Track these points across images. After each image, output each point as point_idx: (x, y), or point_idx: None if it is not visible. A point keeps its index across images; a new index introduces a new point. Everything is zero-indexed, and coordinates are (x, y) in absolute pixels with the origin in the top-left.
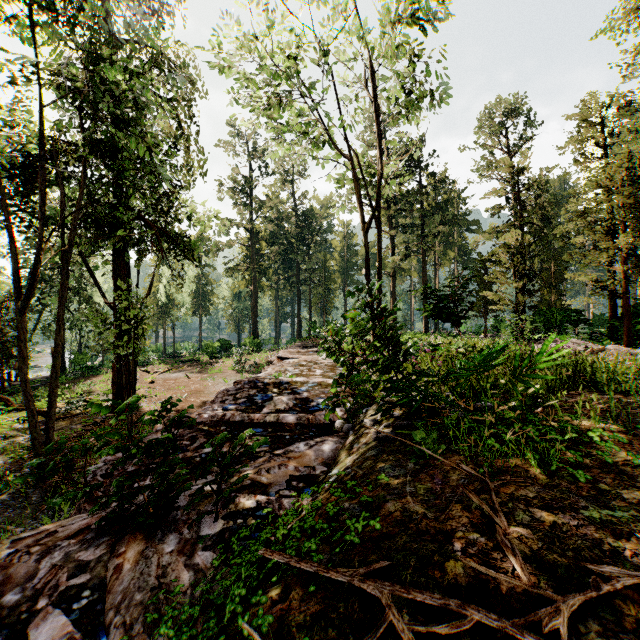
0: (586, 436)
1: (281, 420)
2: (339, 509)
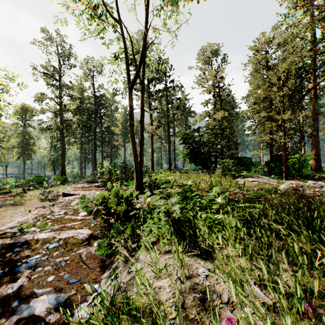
0: None
1: None
2: None
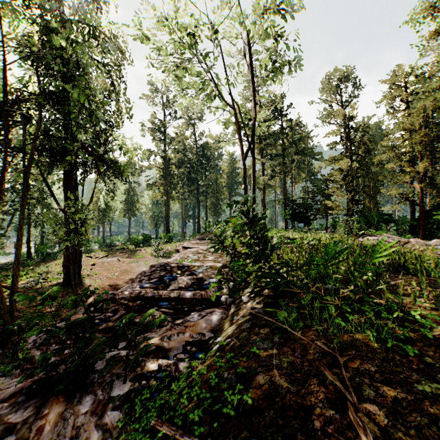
0: (407, 313)
1: (182, 296)
2: (220, 378)
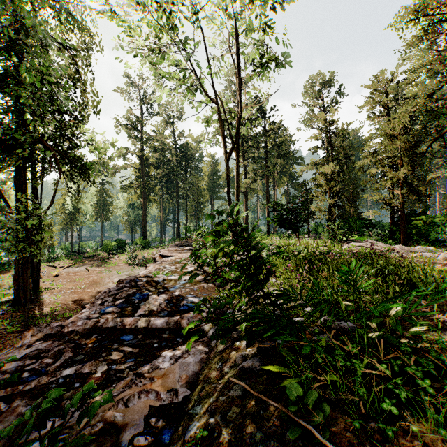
0: None
1: (151, 325)
2: None
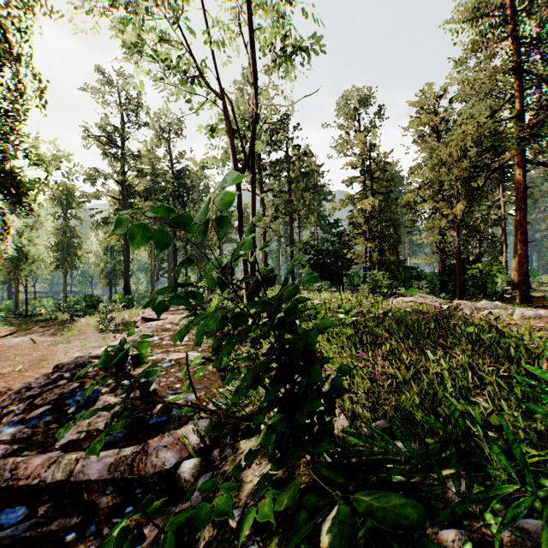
0: None
1: (76, 476)
2: None
